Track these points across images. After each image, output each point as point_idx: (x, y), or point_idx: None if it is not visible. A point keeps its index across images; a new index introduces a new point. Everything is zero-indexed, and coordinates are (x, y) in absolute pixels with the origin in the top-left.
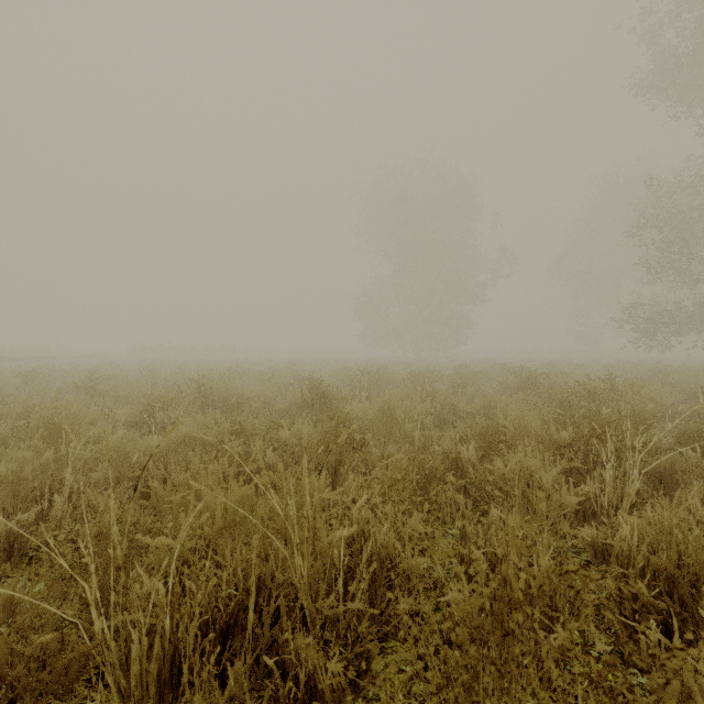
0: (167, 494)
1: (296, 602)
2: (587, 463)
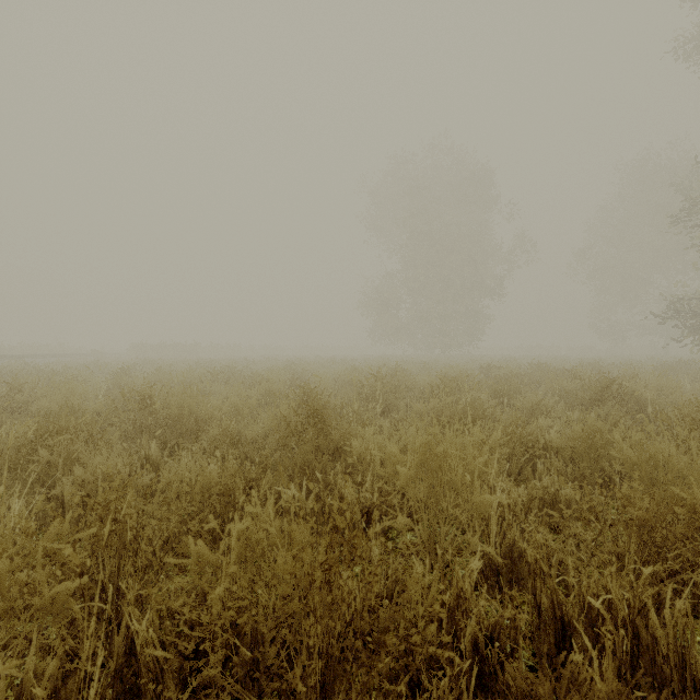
0: None
1: None
2: None
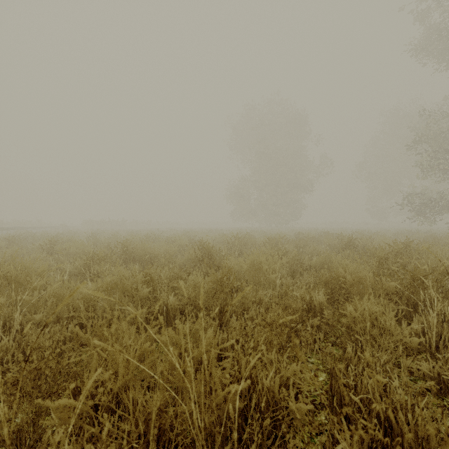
0: (87, 337)
1: (193, 442)
2: (409, 306)
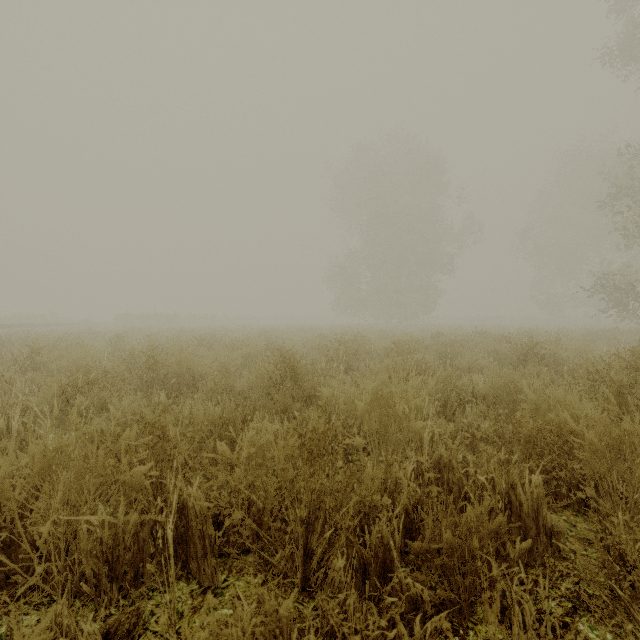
0: None
1: None
2: None
